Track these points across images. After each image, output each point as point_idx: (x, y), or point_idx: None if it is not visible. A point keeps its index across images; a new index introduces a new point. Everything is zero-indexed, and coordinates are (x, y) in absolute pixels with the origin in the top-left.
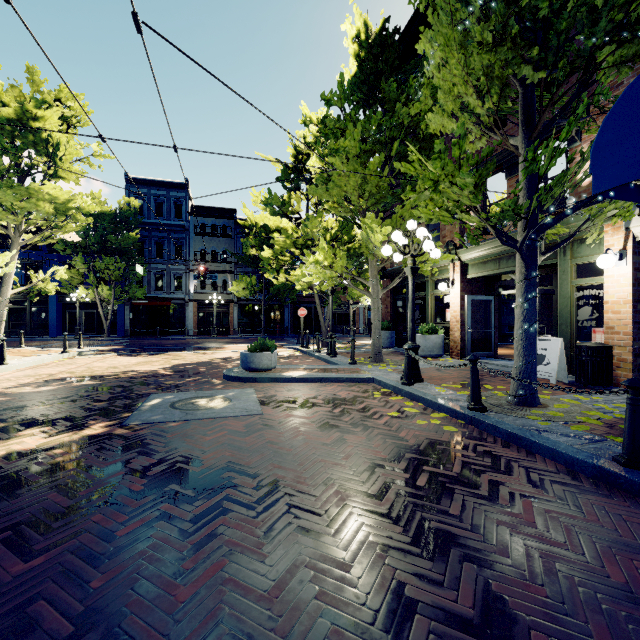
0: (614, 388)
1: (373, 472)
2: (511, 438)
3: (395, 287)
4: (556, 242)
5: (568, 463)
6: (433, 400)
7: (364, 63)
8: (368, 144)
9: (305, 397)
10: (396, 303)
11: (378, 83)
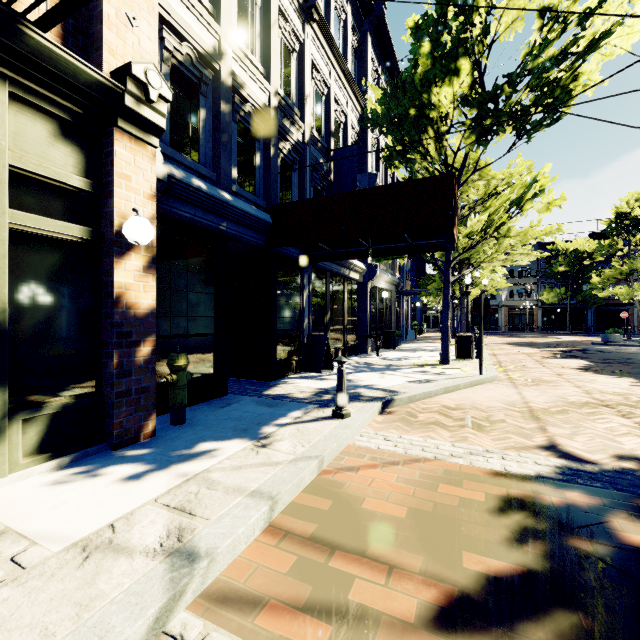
0: None
1: None
2: None
3: None
4: None
5: None
6: None
7: None
8: None
9: None
10: None
11: None
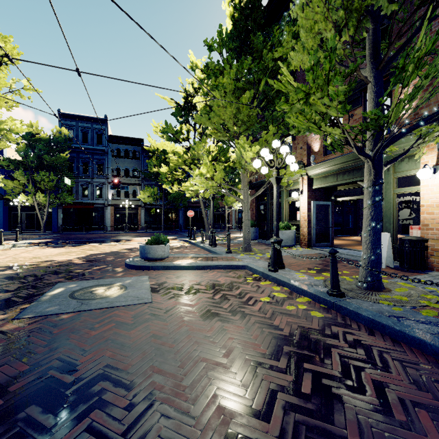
0: (430, 271)
1: (255, 374)
2: (374, 325)
3: (259, 195)
4: None
5: (437, 355)
6: (297, 286)
7: (237, 22)
8: (241, 82)
9: (190, 283)
10: (259, 207)
11: (248, 39)
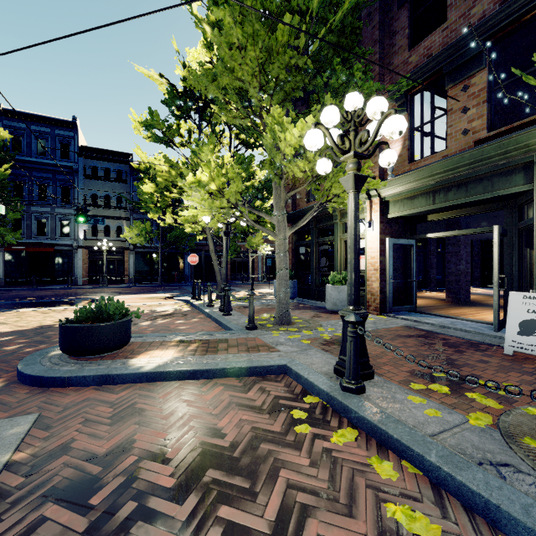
0: None
1: None
2: None
3: (297, 232)
4: (528, 161)
5: None
6: (460, 477)
7: None
8: (274, 1)
9: (137, 452)
10: (298, 250)
11: None
